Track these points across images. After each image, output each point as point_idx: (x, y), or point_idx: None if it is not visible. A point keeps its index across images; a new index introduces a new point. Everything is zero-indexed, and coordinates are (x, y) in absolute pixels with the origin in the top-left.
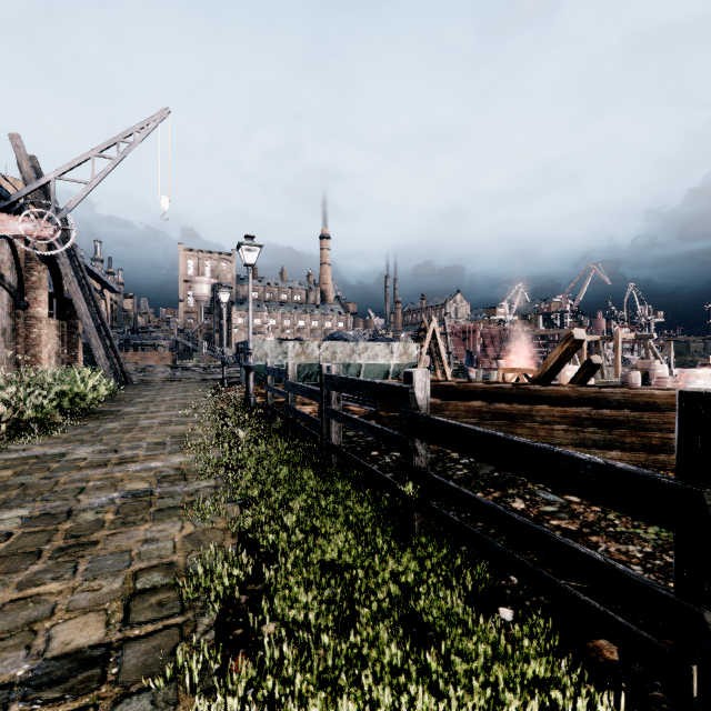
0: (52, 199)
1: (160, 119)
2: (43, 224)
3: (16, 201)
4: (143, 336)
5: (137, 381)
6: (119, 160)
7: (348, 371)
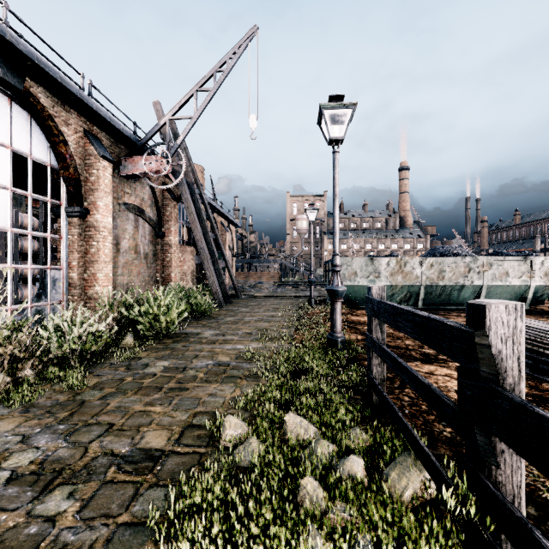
0: (167, 138)
1: (249, 39)
2: (160, 160)
3: (144, 145)
4: (260, 260)
5: (245, 296)
6: (215, 90)
7: (459, 294)
